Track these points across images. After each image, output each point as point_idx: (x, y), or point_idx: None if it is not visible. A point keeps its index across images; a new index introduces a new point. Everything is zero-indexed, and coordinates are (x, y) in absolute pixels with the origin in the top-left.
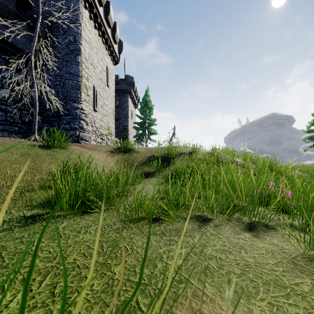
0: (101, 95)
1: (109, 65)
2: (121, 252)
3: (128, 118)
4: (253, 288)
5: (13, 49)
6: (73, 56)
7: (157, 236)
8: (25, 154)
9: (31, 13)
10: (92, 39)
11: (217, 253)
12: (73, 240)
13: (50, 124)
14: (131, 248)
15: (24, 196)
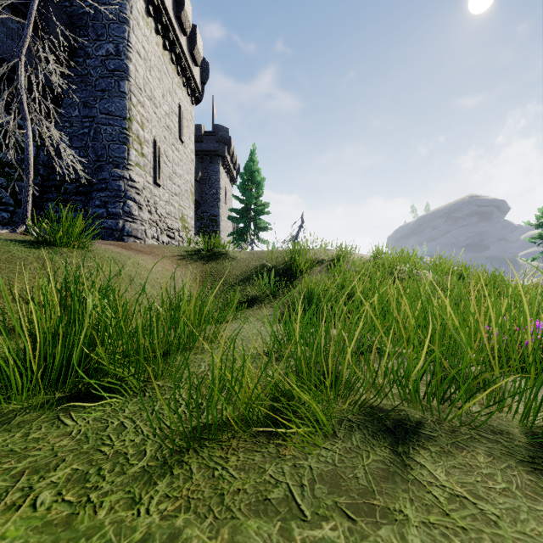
0: (168, 157)
1: (183, 103)
2: None
3: (219, 202)
4: None
5: None
6: (114, 81)
7: (270, 518)
8: None
9: None
10: (151, 52)
11: None
12: None
13: (70, 207)
14: None
15: None
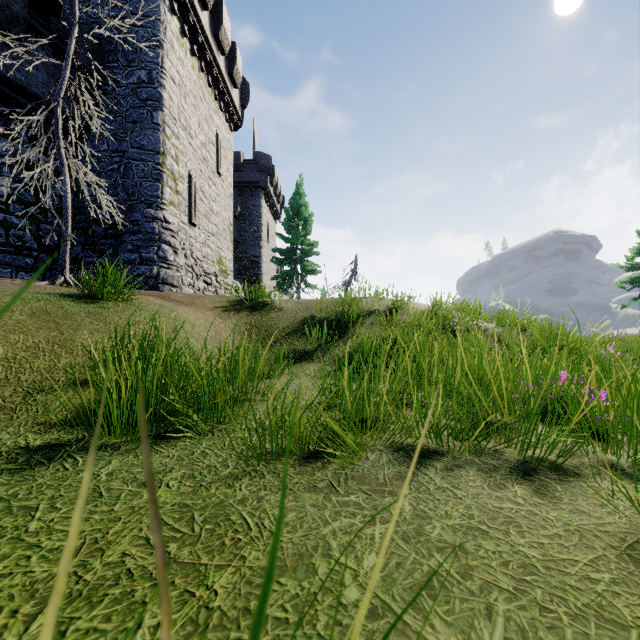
0: (205, 192)
1: (221, 130)
2: (234, 534)
3: (260, 240)
4: (550, 629)
5: (21, 96)
6: (146, 112)
7: (318, 493)
8: (40, 313)
9: (59, 22)
10: (186, 77)
11: (456, 535)
12: (128, 504)
13: (98, 252)
14: (258, 523)
15: (33, 403)
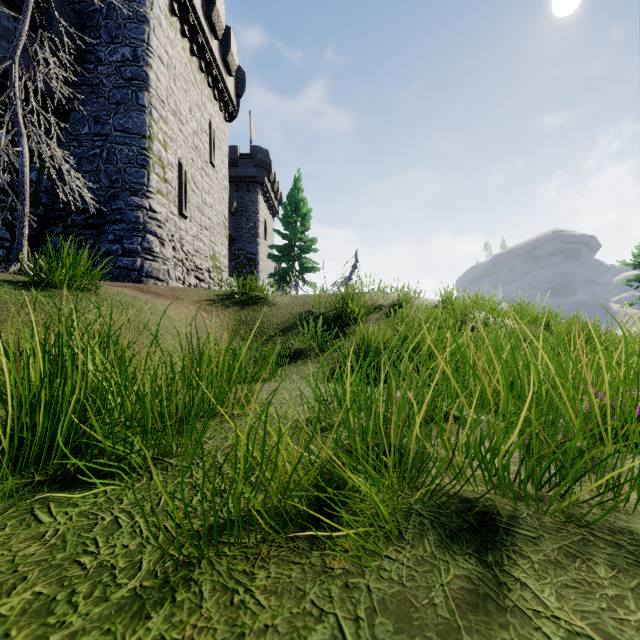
0: (197, 183)
1: (215, 119)
2: None
3: (257, 237)
4: None
5: None
6: (131, 92)
7: None
8: None
9: None
10: (176, 58)
11: None
12: None
13: (78, 242)
14: None
15: None
